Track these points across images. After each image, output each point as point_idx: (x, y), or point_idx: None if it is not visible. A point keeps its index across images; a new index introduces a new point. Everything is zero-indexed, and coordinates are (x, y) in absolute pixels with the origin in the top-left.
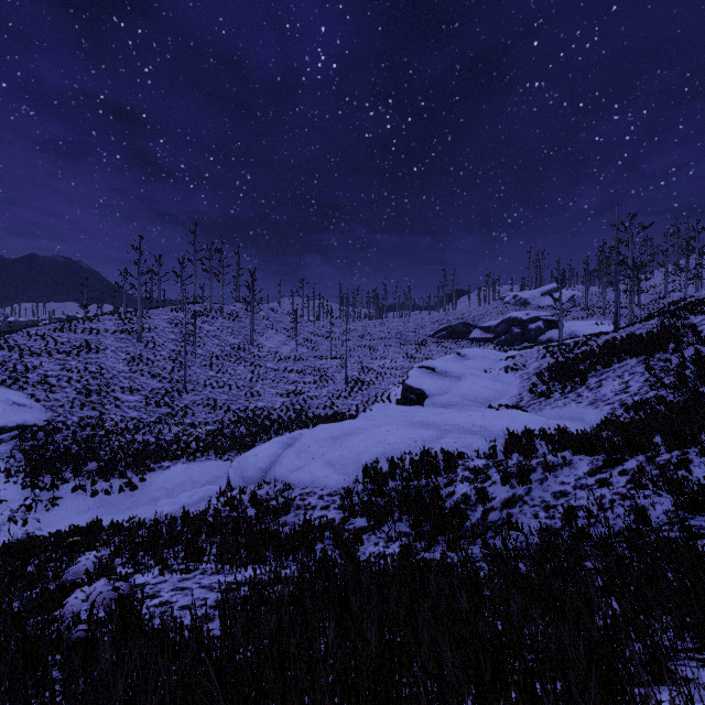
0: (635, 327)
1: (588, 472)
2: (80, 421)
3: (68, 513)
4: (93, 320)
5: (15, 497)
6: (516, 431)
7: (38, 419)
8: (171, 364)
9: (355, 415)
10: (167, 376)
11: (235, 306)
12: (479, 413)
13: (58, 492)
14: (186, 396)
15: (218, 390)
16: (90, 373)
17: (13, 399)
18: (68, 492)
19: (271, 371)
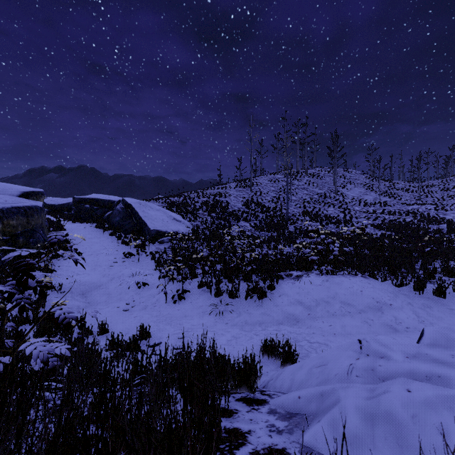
0: None
1: None
2: (213, 235)
3: (191, 311)
4: (223, 184)
5: (156, 283)
6: None
7: (186, 230)
8: (273, 205)
9: None
10: (272, 212)
11: (315, 170)
12: None
13: (188, 286)
14: (289, 226)
15: (315, 224)
16: (221, 208)
17: (174, 216)
18: (195, 287)
19: (360, 213)
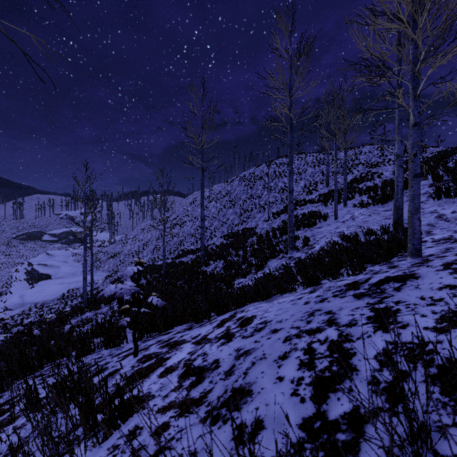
0: (114, 247)
1: (102, 283)
2: None
3: None
4: None
5: None
6: (88, 280)
7: None
8: None
9: (10, 289)
10: None
11: None
12: (77, 278)
13: None
14: None
15: None
16: None
17: None
18: None
19: None
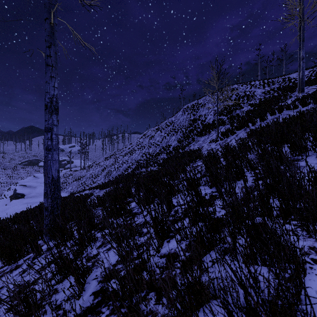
0: (81, 171)
1: None
2: None
3: None
4: None
5: None
6: None
7: None
8: None
9: None
10: None
11: None
12: (41, 198)
13: None
14: None
15: None
16: None
17: None
18: None
19: None
